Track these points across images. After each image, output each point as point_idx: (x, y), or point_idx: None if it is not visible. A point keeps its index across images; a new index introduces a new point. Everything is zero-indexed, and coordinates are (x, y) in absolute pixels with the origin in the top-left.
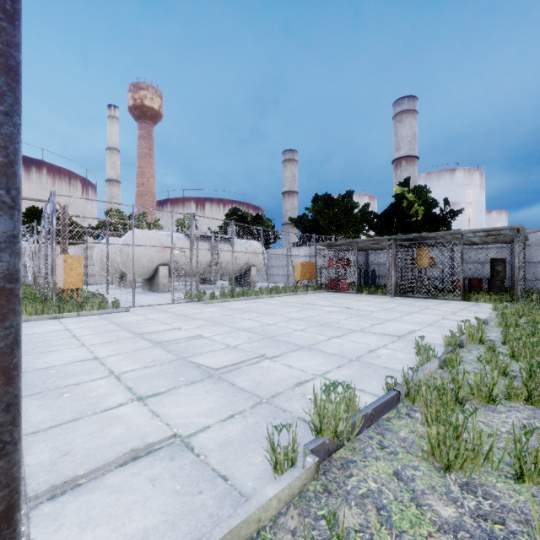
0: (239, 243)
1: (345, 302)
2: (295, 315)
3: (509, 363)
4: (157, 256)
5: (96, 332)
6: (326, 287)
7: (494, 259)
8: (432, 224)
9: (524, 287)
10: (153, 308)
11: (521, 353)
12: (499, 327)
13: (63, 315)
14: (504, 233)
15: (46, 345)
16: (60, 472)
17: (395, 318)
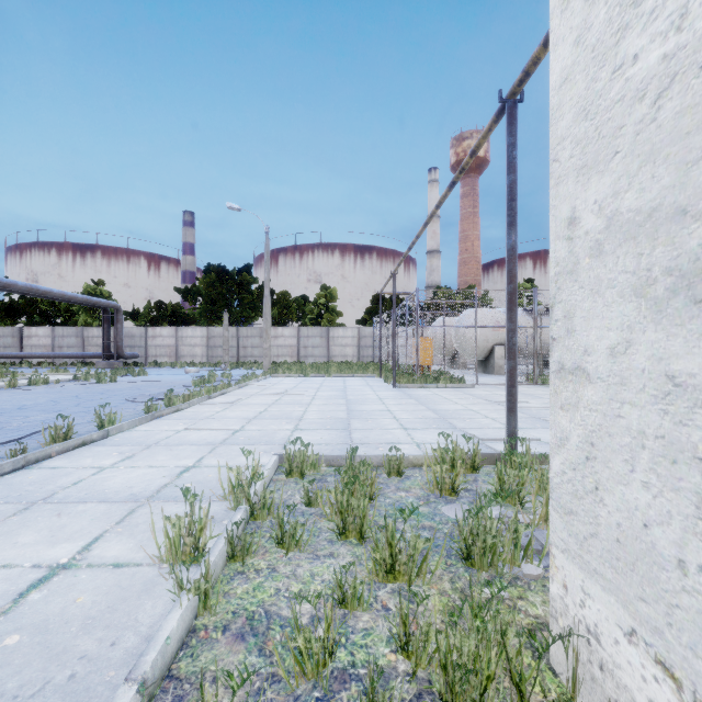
0: None
1: None
2: None
3: None
4: (492, 335)
5: (459, 397)
6: None
7: None
8: None
9: None
10: (496, 387)
11: None
12: None
13: (427, 385)
14: None
15: (433, 401)
16: (488, 437)
17: None
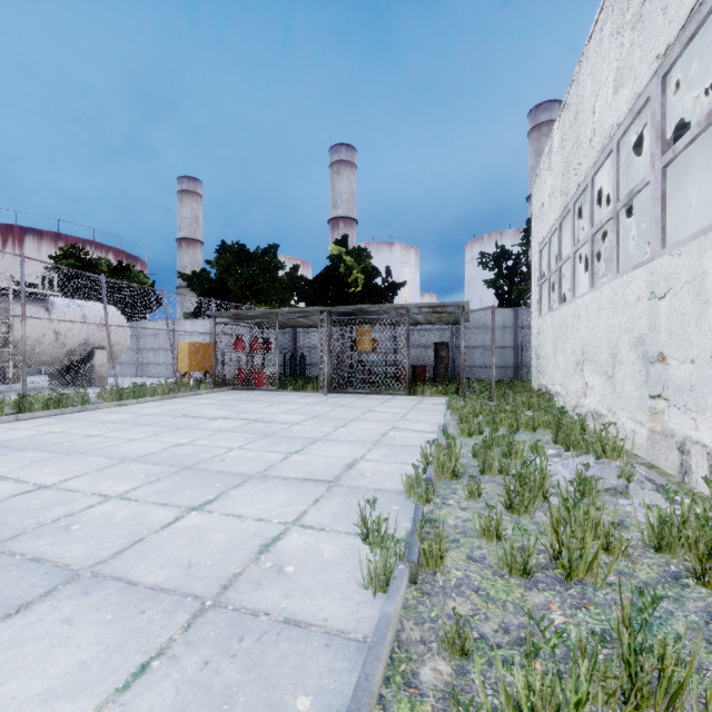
0: (66, 305)
1: (255, 407)
2: (138, 449)
3: (533, 547)
4: None
5: None
6: (233, 382)
7: (438, 342)
8: (374, 298)
9: (470, 376)
10: None
11: (523, 501)
12: (462, 437)
13: None
14: (450, 311)
15: None
16: None
17: (326, 434)
